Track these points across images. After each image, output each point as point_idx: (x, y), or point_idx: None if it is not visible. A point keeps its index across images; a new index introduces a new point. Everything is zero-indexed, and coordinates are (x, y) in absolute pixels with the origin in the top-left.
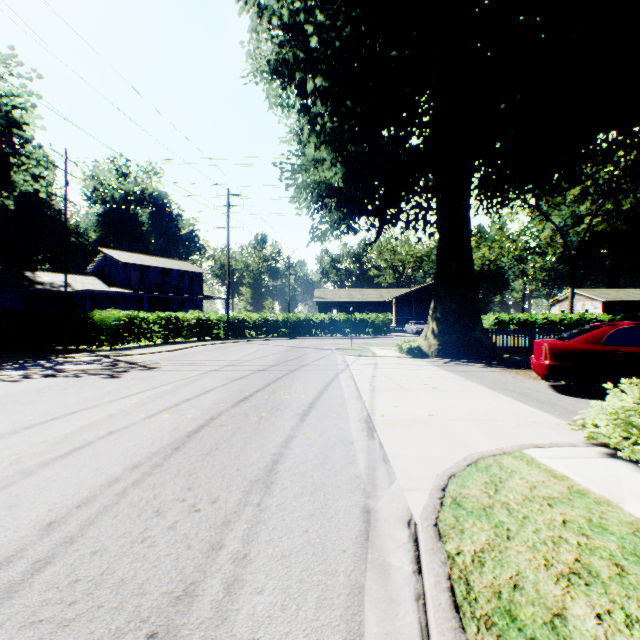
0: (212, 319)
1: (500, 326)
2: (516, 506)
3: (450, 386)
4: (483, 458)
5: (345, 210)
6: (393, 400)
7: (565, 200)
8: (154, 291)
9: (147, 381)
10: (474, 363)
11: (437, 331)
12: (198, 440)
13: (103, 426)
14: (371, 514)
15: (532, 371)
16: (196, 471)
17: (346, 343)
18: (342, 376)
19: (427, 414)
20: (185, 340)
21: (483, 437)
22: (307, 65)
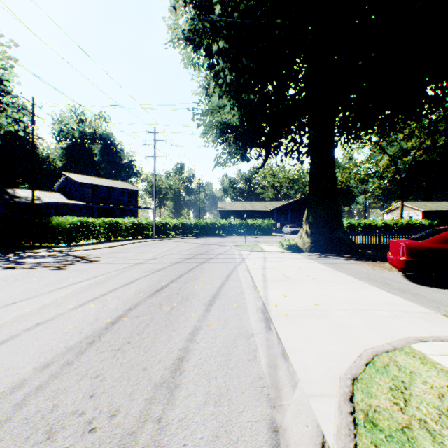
0: (143, 223)
1: (351, 228)
2: (436, 426)
3: (326, 277)
4: (378, 355)
5: (240, 143)
6: (282, 290)
7: (397, 138)
8: (102, 203)
9: (85, 272)
10: (338, 257)
11: (310, 232)
12: (113, 333)
13: (33, 317)
14: (280, 435)
15: (385, 263)
16: (103, 371)
17: (241, 241)
18: (239, 268)
19: (313, 304)
20: (123, 239)
21: (368, 329)
22: (212, 33)
